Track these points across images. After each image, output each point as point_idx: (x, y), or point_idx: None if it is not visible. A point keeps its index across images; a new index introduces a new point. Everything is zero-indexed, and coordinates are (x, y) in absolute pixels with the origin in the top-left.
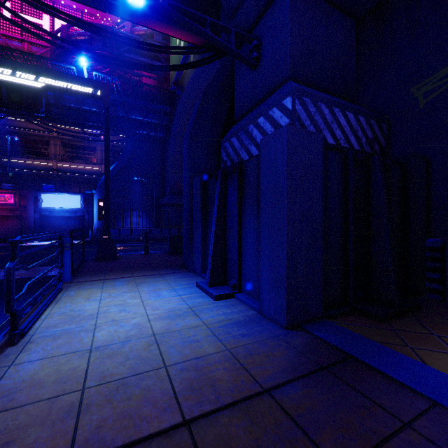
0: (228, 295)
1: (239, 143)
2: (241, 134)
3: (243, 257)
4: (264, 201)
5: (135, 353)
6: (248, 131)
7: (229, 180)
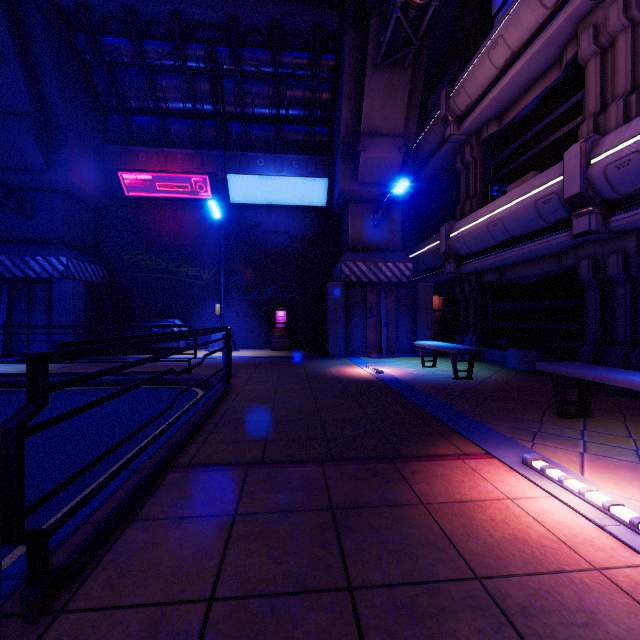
0: (22, 360)
1: (11, 263)
2: (16, 258)
3: (31, 338)
4: (57, 309)
5: (15, 369)
6: (25, 260)
7: (16, 292)
